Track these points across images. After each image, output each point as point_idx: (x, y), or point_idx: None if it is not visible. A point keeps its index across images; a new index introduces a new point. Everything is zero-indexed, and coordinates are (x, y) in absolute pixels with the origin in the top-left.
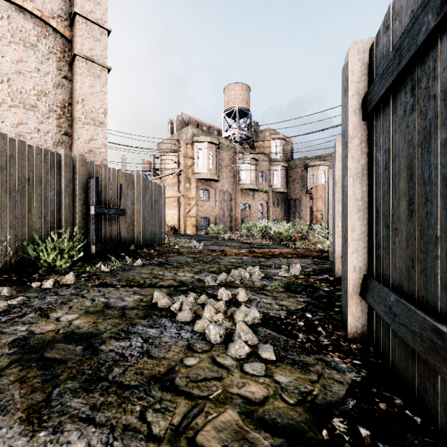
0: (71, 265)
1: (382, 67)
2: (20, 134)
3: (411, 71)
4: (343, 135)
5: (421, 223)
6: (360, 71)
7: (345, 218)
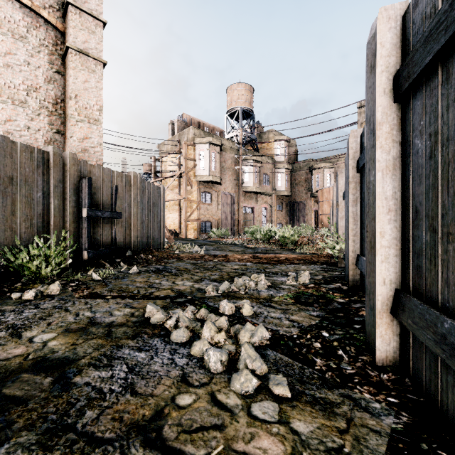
0: (61, 272)
1: (428, 26)
2: (8, 131)
3: None
4: (369, 122)
5: None
6: (391, 43)
7: (371, 221)
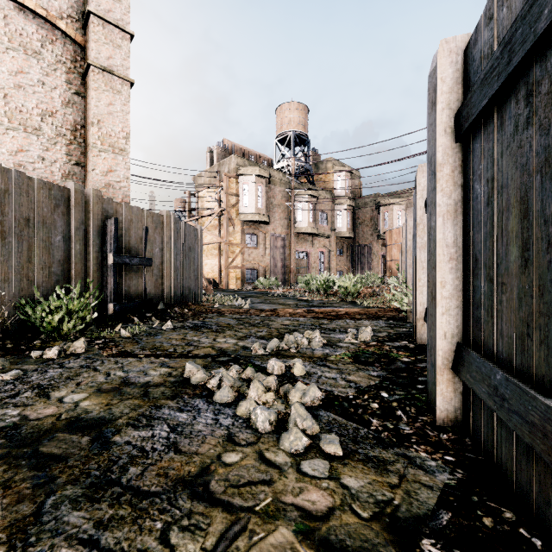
0: (83, 328)
1: (484, 69)
2: (20, 164)
3: (525, 72)
4: (430, 162)
5: (541, 275)
6: (453, 78)
7: (432, 270)
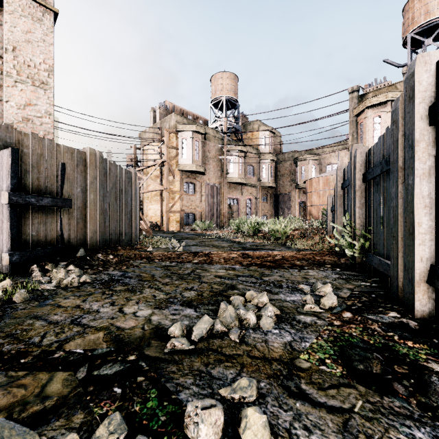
0: None
1: None
2: None
3: None
4: None
5: None
6: None
7: None
